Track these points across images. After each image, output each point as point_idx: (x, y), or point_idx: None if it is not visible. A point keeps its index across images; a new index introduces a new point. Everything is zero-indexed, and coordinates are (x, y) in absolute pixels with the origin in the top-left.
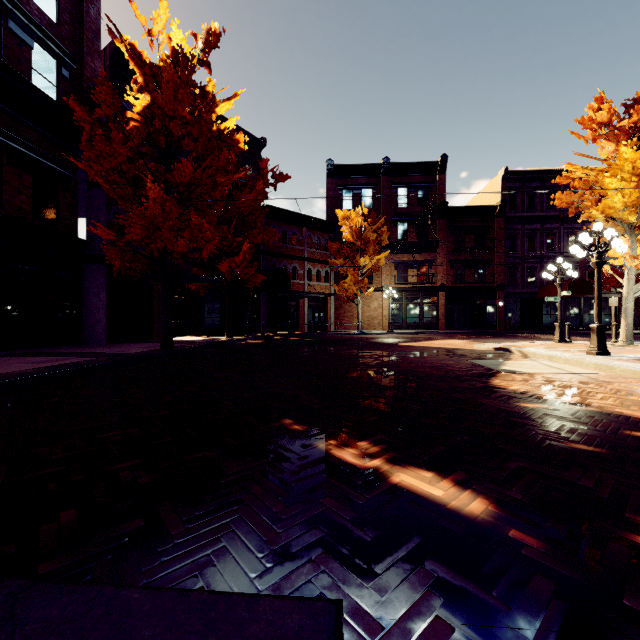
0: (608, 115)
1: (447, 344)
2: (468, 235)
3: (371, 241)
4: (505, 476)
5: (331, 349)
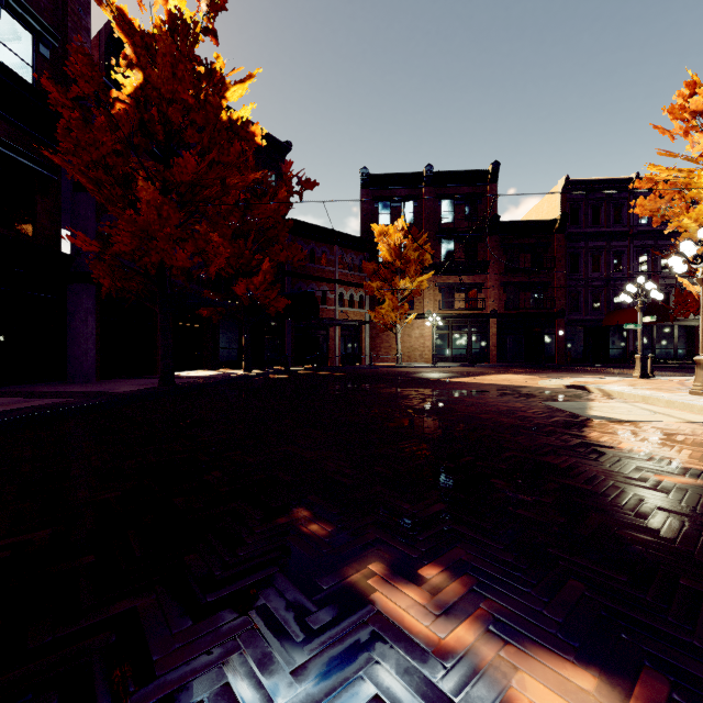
0: None
1: (505, 380)
2: (523, 254)
3: (412, 261)
4: None
5: (367, 386)
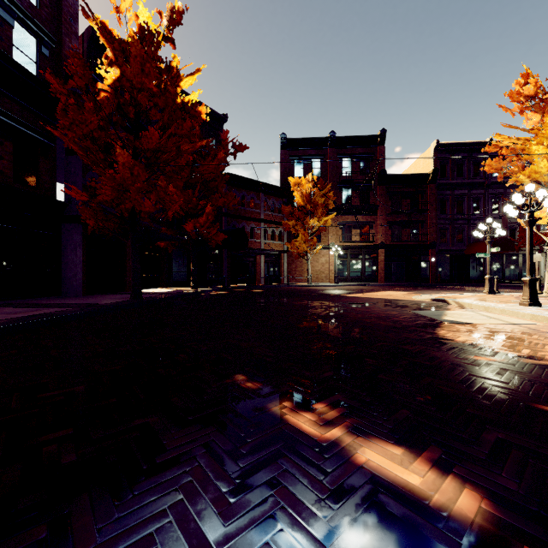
0: (535, 89)
1: (388, 295)
2: (404, 199)
3: (319, 205)
4: (487, 453)
5: (284, 300)
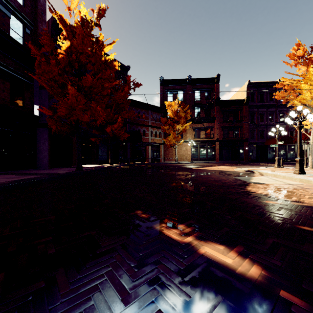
0: (303, 52)
1: (220, 168)
2: (230, 114)
3: (182, 117)
4: (267, 248)
5: (162, 171)
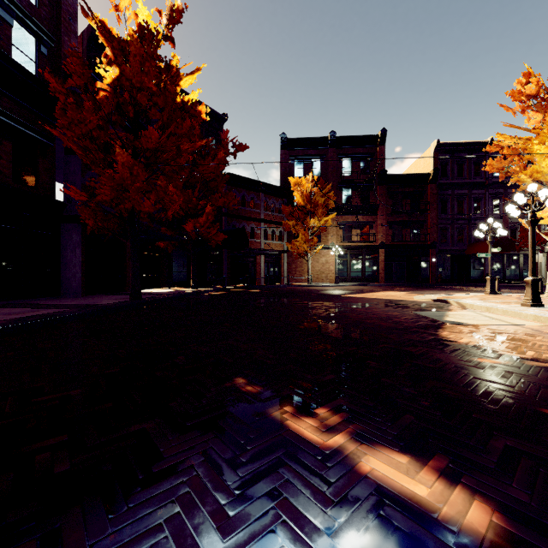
0: (536, 88)
1: (388, 296)
2: (405, 199)
3: (320, 205)
4: (495, 461)
5: (285, 300)
